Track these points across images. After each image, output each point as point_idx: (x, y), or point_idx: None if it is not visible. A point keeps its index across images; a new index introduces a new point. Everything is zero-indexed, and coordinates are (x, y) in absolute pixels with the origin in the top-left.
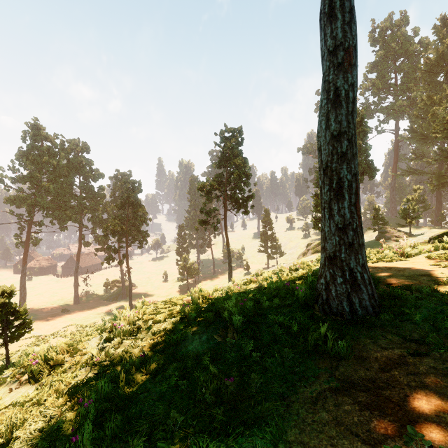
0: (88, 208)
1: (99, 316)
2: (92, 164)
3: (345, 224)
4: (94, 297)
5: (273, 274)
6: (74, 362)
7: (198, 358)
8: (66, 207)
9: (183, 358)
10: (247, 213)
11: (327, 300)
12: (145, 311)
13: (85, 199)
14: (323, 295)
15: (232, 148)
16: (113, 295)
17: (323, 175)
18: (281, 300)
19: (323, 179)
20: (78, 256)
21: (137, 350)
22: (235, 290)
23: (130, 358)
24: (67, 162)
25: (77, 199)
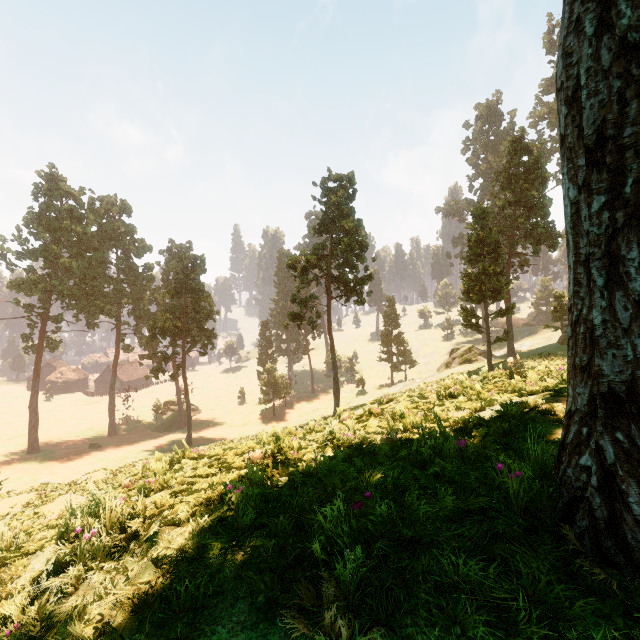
0: (128, 296)
1: (142, 455)
2: (134, 231)
3: None
4: (139, 426)
5: (408, 401)
6: None
7: None
8: (97, 295)
9: None
10: (362, 302)
11: (613, 524)
12: (170, 480)
13: (123, 282)
14: (592, 503)
15: (339, 204)
16: (166, 423)
17: (587, 166)
18: (456, 495)
19: (587, 178)
20: (115, 366)
21: (108, 607)
22: (343, 438)
23: None
24: (98, 229)
25: (112, 283)
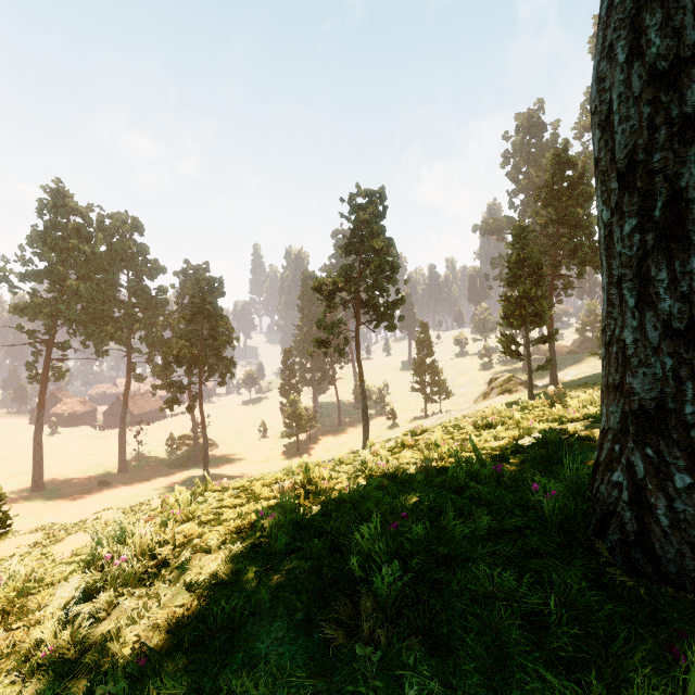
0: (141, 321)
1: (155, 493)
2: (146, 251)
3: (694, 319)
4: (151, 462)
5: (443, 432)
6: (5, 648)
7: (277, 692)
8: (107, 320)
9: (237, 686)
10: (393, 328)
11: (643, 536)
12: (196, 511)
13: (135, 307)
14: (623, 517)
15: (369, 222)
16: (181, 458)
17: (619, 189)
18: (491, 516)
19: (619, 201)
20: (126, 397)
21: (143, 630)
22: (376, 468)
23: (111, 665)
24: (108, 249)
25: (123, 308)
